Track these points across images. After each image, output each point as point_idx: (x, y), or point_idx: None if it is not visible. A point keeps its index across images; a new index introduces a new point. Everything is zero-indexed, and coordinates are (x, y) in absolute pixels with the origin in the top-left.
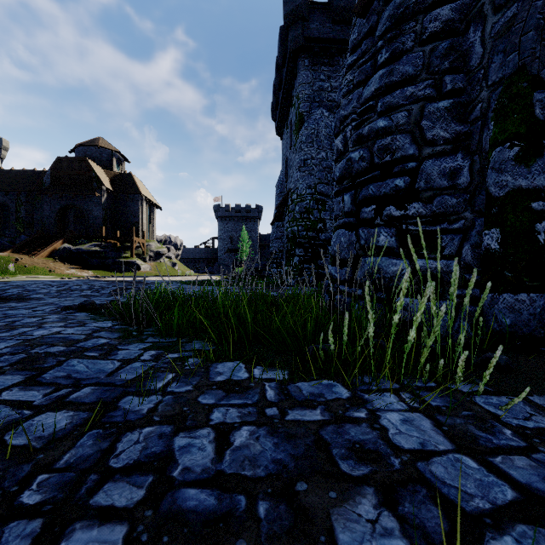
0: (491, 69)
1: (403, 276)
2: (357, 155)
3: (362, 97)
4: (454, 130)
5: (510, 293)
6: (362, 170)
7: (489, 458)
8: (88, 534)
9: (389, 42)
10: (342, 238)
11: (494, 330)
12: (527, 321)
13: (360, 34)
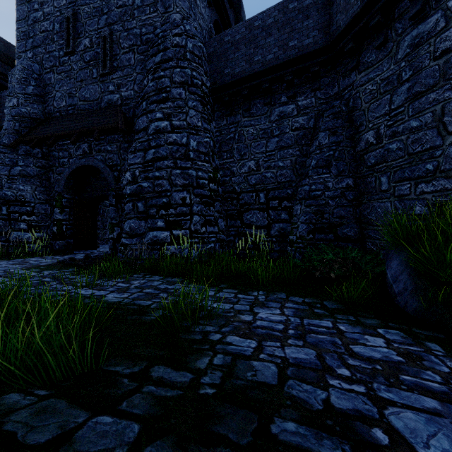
0: (56, 187)
1: (30, 238)
2: (9, 193)
3: (11, 172)
4: (46, 197)
5: (58, 241)
6: (11, 200)
7: (46, 259)
8: (4, 265)
9: (23, 159)
10: (1, 223)
11: (55, 250)
12: (62, 247)
13: (8, 143)
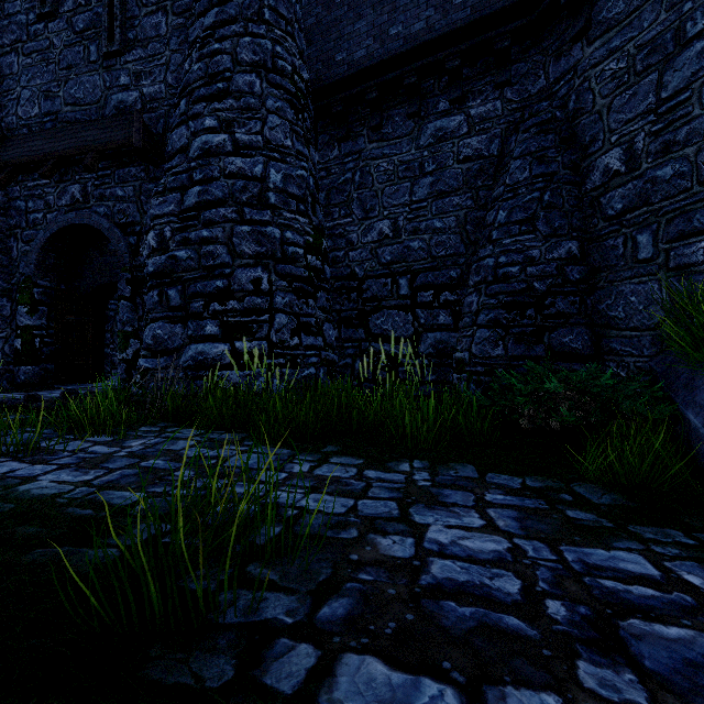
0: (21, 266)
1: None
2: None
3: None
4: (3, 285)
5: (25, 366)
6: None
7: None
8: None
9: None
10: None
11: (19, 382)
12: (32, 377)
13: None
